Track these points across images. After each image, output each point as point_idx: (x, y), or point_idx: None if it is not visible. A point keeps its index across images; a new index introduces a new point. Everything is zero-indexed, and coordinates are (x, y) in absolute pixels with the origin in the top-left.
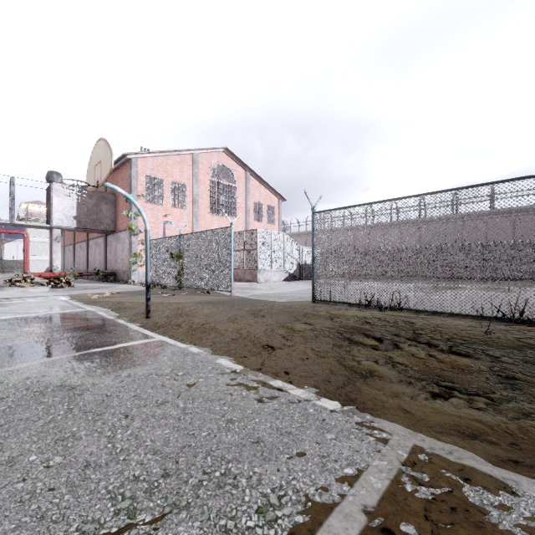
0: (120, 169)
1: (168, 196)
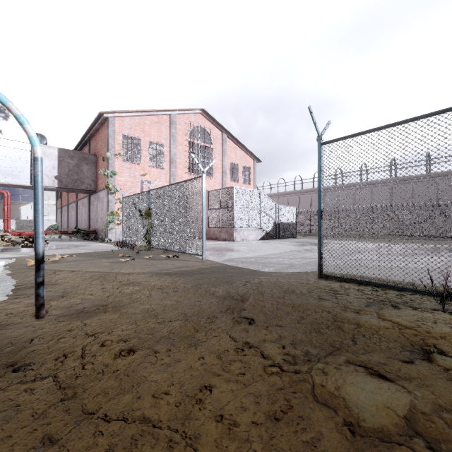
0: (100, 130)
1: (145, 156)
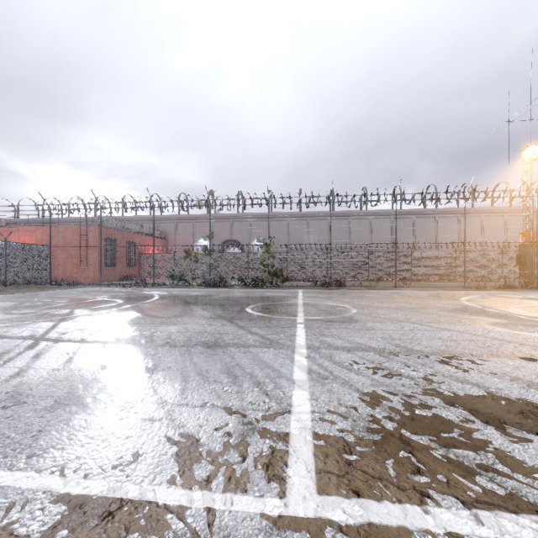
0: None
1: None
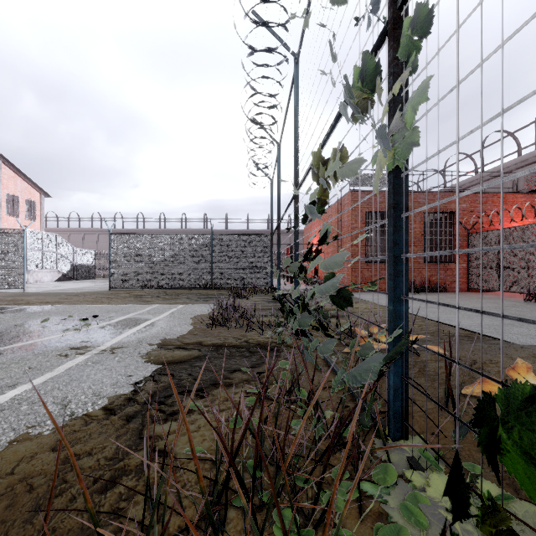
0: None
1: None
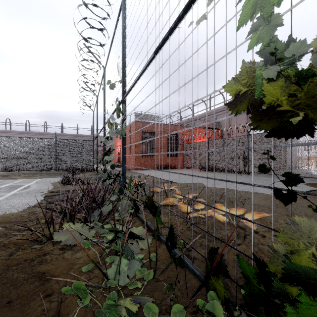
0: None
1: None
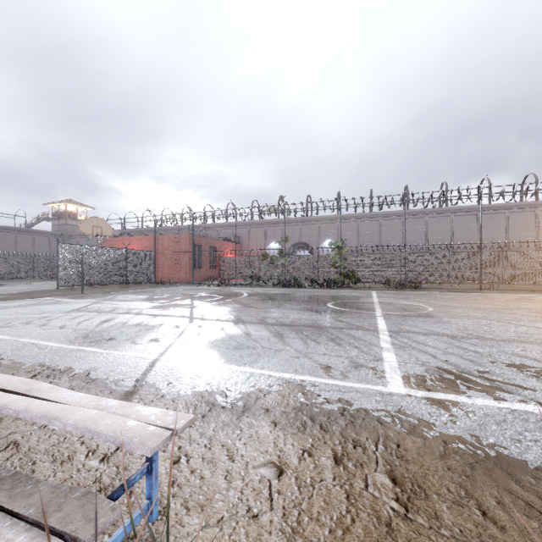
0: None
1: None
